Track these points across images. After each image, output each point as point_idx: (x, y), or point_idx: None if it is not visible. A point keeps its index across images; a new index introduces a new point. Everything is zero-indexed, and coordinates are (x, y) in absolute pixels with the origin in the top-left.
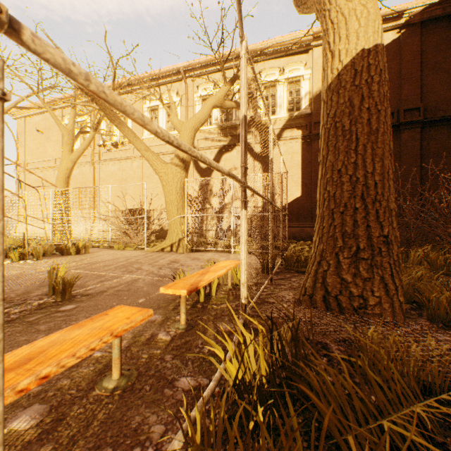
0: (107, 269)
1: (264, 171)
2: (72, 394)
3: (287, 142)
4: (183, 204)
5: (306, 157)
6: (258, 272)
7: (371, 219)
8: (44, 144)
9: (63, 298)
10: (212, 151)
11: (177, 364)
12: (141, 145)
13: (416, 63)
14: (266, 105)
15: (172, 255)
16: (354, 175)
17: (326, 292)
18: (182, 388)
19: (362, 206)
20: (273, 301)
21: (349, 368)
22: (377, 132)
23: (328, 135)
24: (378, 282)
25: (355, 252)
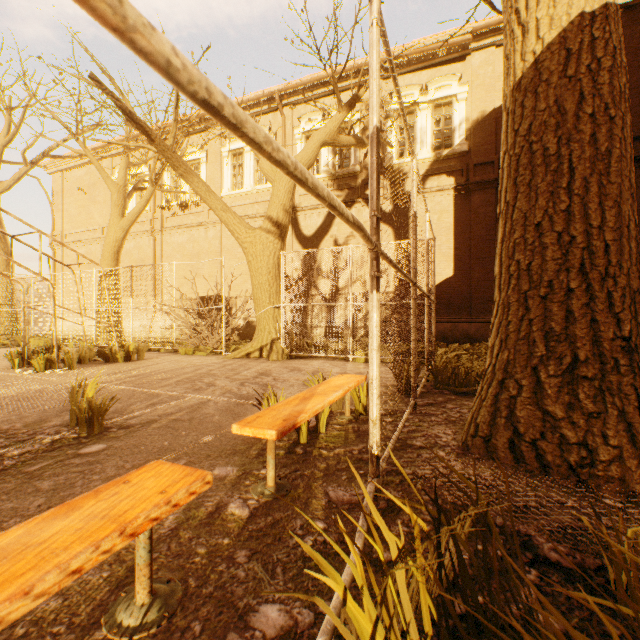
0: (164, 385)
1: (397, 239)
2: (58, 635)
3: (433, 196)
4: (278, 288)
5: (462, 217)
6: (392, 392)
7: (598, 308)
8: (87, 208)
9: (89, 432)
10: (320, 211)
11: (257, 572)
12: (218, 203)
13: (638, 66)
14: (400, 143)
15: (261, 363)
16: (565, 233)
17: (515, 434)
18: (261, 632)
19: (582, 285)
20: (420, 445)
21: (626, 636)
22: (608, 156)
23: (515, 167)
24: (615, 421)
25: (570, 366)
